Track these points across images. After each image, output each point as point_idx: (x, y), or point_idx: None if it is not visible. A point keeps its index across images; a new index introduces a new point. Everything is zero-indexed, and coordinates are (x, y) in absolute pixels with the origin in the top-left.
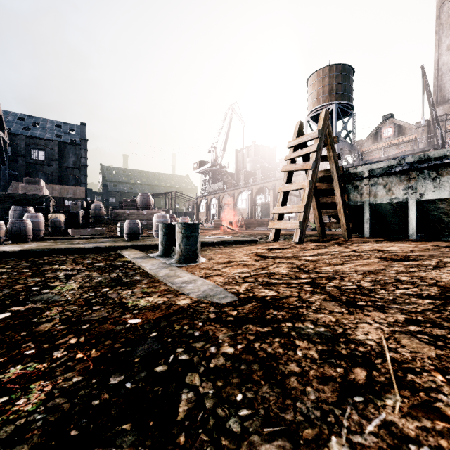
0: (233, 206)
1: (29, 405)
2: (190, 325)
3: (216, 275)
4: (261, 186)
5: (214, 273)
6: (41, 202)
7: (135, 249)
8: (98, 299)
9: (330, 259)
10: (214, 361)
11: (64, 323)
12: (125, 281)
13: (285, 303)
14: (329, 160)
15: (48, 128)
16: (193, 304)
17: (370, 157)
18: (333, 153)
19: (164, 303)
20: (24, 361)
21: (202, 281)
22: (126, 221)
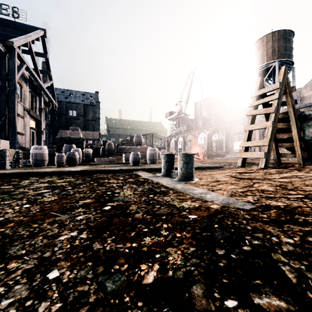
0: (194, 142)
1: (178, 260)
2: (237, 221)
3: (218, 190)
4: (216, 127)
5: (214, 188)
6: (79, 141)
7: (144, 171)
8: (153, 201)
9: (302, 181)
10: (284, 247)
11: (148, 215)
12: (158, 191)
13: (303, 211)
14: (287, 105)
15: (78, 96)
16: (223, 208)
17: (309, 101)
18: (291, 99)
19: (200, 206)
20: (147, 234)
21: (215, 193)
22: (131, 153)
